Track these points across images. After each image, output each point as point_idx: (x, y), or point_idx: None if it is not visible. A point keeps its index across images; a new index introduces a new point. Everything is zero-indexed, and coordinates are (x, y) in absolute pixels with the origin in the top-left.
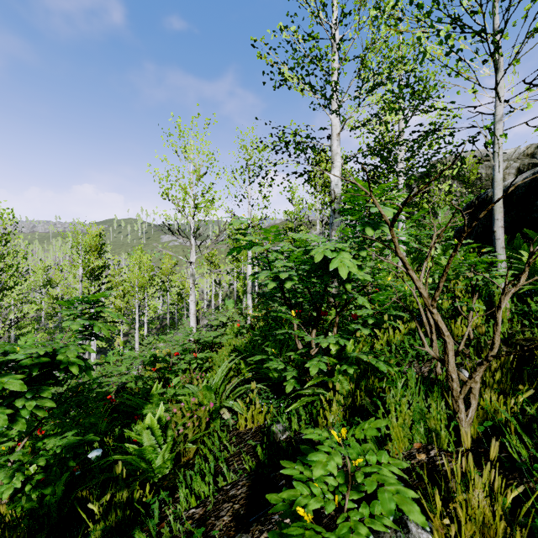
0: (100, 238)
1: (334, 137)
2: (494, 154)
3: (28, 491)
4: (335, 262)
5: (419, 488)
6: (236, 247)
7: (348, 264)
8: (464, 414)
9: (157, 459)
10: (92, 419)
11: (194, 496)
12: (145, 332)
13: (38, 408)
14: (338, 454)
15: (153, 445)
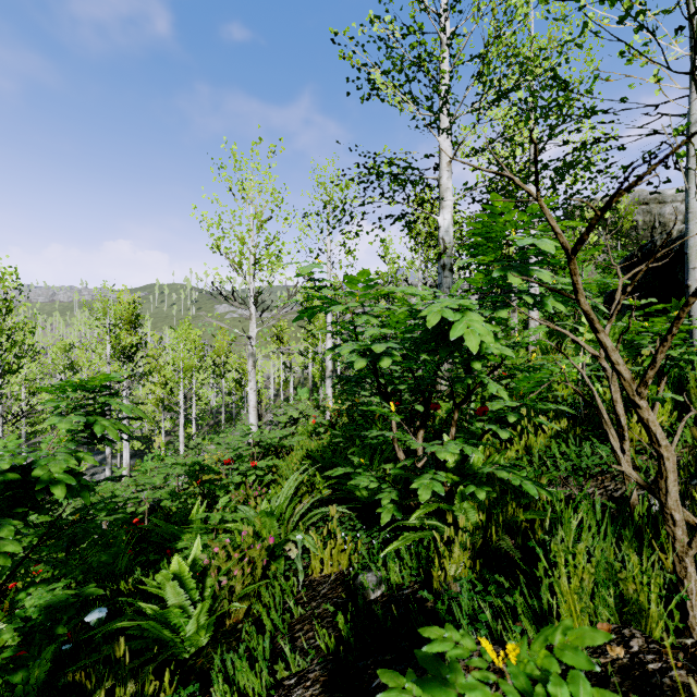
0: (134, 307)
1: (444, 166)
2: (688, 172)
3: None
4: (459, 327)
5: None
6: (307, 308)
7: (479, 330)
8: (695, 581)
9: (188, 625)
10: (103, 556)
11: (239, 693)
12: (192, 430)
13: None
14: None
15: (182, 603)
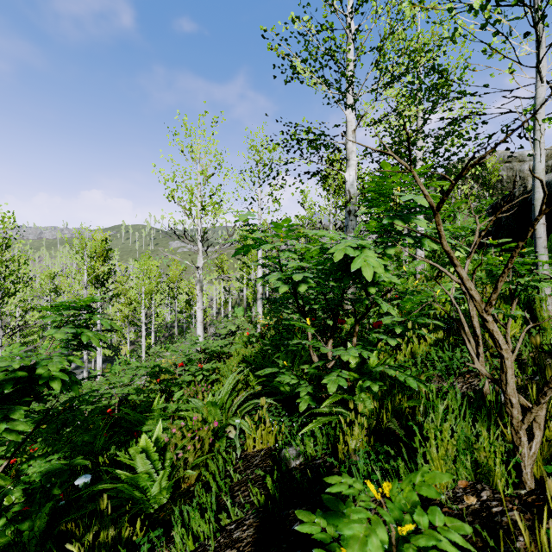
0: (106, 243)
1: (350, 134)
2: (535, 142)
3: (2, 526)
4: (358, 261)
5: (475, 547)
6: (243, 246)
7: (373, 263)
8: (527, 448)
9: (153, 487)
10: (85, 436)
11: (192, 536)
12: (152, 340)
13: (10, 432)
14: (380, 522)
15: (148, 470)
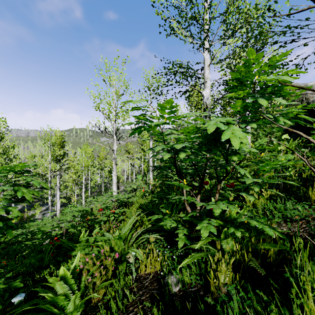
0: (62, 138)
1: (206, 67)
2: None
3: None
4: (227, 133)
5: None
6: (137, 127)
7: (239, 135)
8: None
9: (68, 305)
10: (32, 259)
11: None
12: (89, 194)
13: None
14: None
15: (66, 292)
